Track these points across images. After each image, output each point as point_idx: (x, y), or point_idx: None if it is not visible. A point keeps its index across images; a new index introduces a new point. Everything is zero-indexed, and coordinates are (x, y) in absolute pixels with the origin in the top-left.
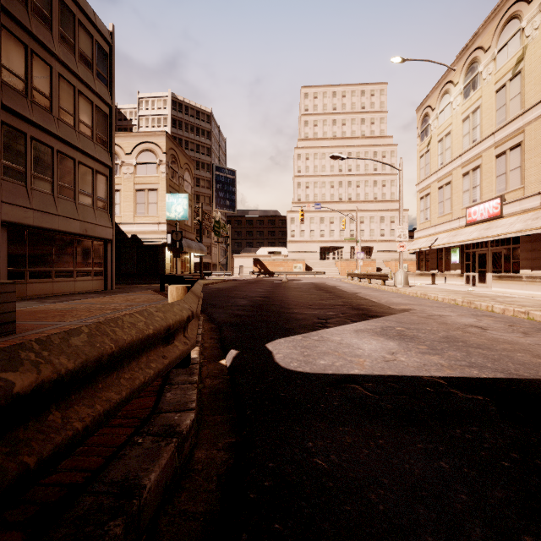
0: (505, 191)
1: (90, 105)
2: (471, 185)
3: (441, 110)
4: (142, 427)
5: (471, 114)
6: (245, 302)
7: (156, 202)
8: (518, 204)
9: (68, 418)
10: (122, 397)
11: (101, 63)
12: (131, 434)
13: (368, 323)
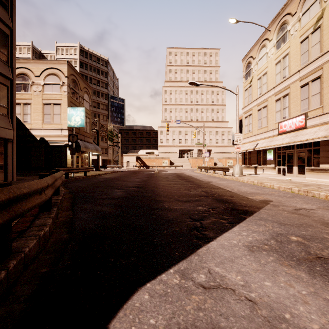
0: (307, 110)
1: None
2: (282, 107)
3: (260, 58)
4: None
5: (282, 59)
6: (120, 193)
7: (60, 113)
8: (319, 118)
9: None
10: None
11: None
12: None
13: (249, 226)
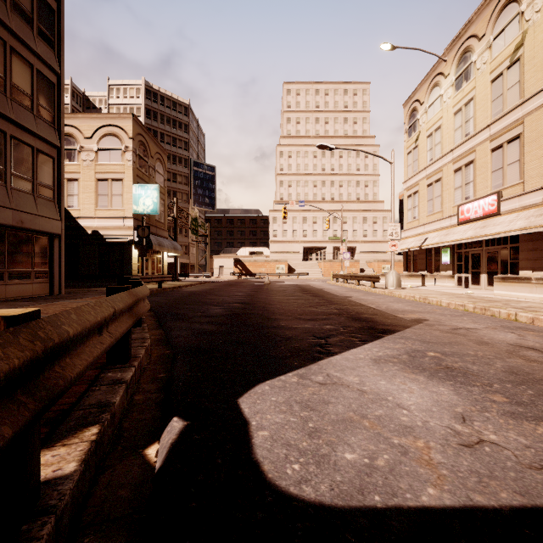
0: (501, 187)
1: (29, 68)
2: (463, 181)
3: (431, 103)
4: None
5: (463, 106)
6: (219, 310)
7: (121, 194)
8: (517, 200)
9: None
10: None
11: (44, 20)
12: None
13: (384, 344)
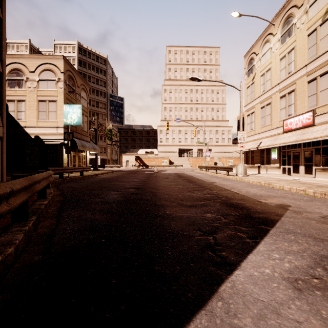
0: (315, 106)
1: None
2: (287, 104)
3: (263, 54)
4: None
5: (287, 54)
6: (116, 196)
7: (55, 111)
8: None
9: None
10: None
11: None
12: None
13: (277, 243)
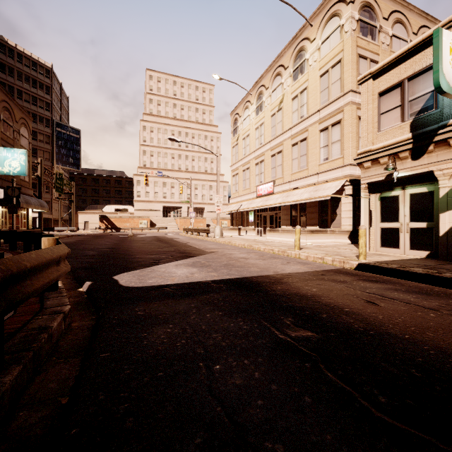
0: (275, 178)
1: None
2: (259, 172)
3: (244, 118)
4: (38, 314)
5: (259, 126)
6: (94, 252)
7: None
8: (281, 186)
9: (33, 283)
10: (47, 282)
11: None
12: (32, 316)
13: (186, 260)
